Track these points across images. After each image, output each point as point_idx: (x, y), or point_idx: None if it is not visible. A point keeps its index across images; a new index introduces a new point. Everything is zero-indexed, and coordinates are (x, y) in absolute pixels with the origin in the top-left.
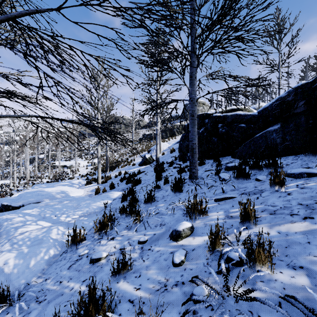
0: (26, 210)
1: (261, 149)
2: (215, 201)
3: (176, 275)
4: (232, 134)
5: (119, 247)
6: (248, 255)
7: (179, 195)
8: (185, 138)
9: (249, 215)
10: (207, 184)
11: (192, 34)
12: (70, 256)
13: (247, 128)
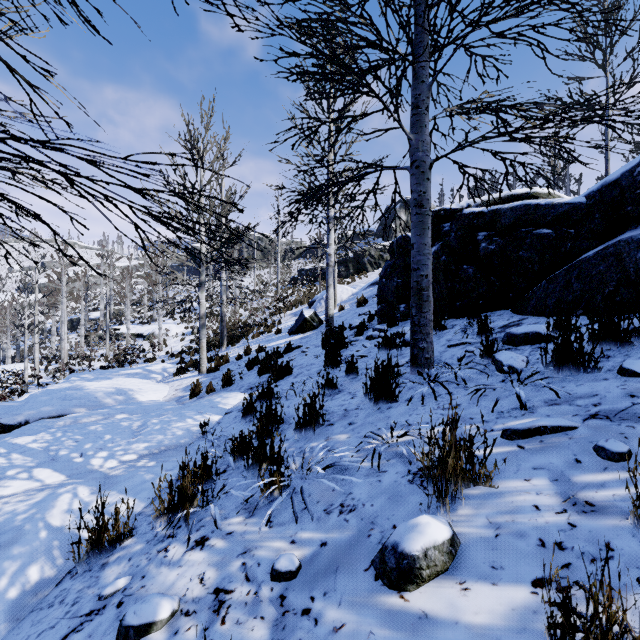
0: (24, 435)
1: (607, 289)
2: (505, 438)
3: None
4: (516, 255)
5: (213, 581)
6: None
7: (387, 411)
8: (393, 271)
9: None
10: (465, 381)
11: None
12: (78, 592)
13: (557, 238)
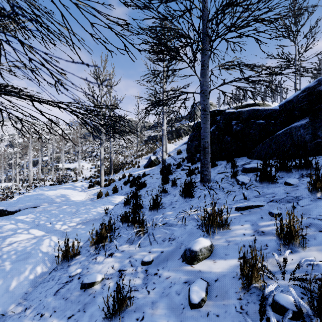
0: (20, 215)
1: (286, 148)
2: (236, 210)
3: None
4: (248, 132)
5: (117, 267)
6: (311, 304)
7: (189, 202)
8: (194, 138)
9: (292, 232)
10: (223, 188)
11: (204, 17)
12: (59, 275)
13: (266, 124)
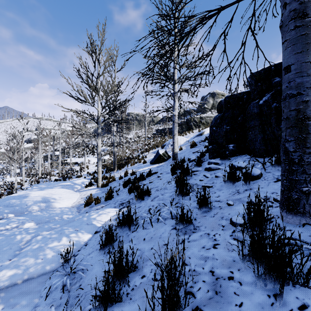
0: None
1: None
2: None
3: None
4: None
5: None
6: None
7: None
8: (222, 121)
9: None
10: None
11: None
12: None
13: None
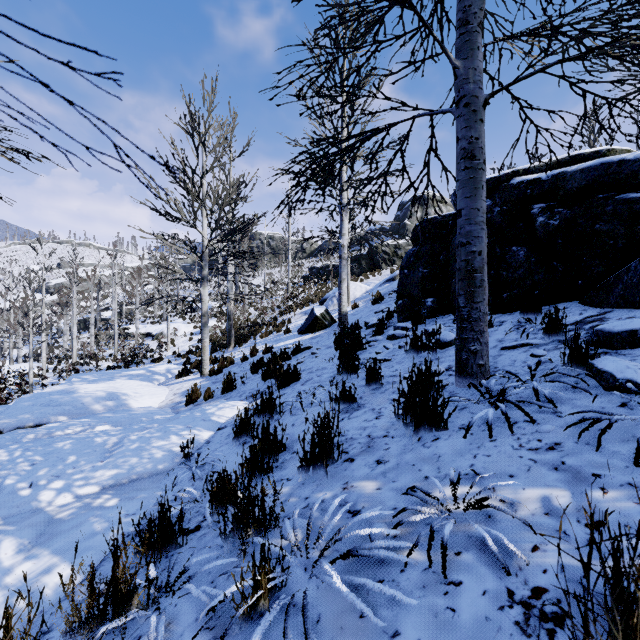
0: None
1: None
2: None
3: None
4: (591, 228)
5: None
6: None
7: (434, 445)
8: (418, 260)
9: None
10: (553, 403)
11: None
12: None
13: None
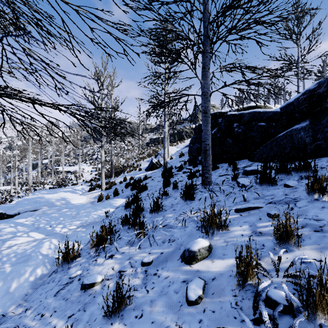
0: (20, 219)
1: (286, 150)
2: (235, 212)
3: (191, 319)
4: (250, 134)
5: (117, 268)
6: (301, 298)
7: (190, 204)
8: (195, 141)
9: (288, 232)
10: (224, 191)
11: (205, 19)
12: (59, 277)
13: (268, 127)
